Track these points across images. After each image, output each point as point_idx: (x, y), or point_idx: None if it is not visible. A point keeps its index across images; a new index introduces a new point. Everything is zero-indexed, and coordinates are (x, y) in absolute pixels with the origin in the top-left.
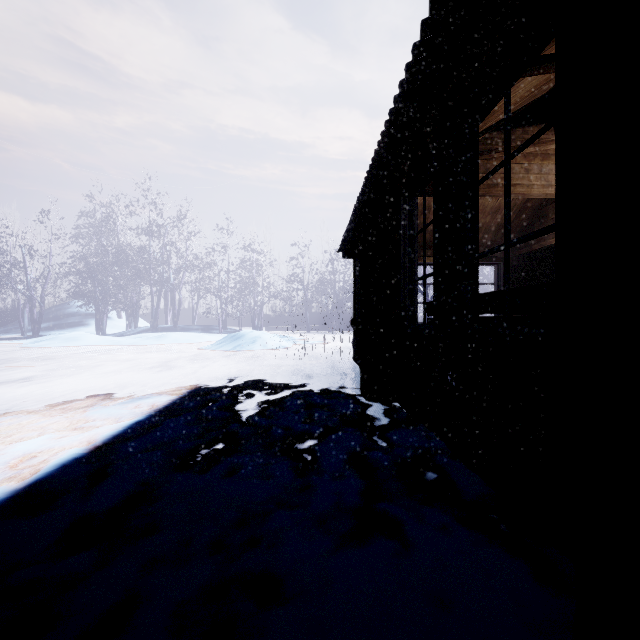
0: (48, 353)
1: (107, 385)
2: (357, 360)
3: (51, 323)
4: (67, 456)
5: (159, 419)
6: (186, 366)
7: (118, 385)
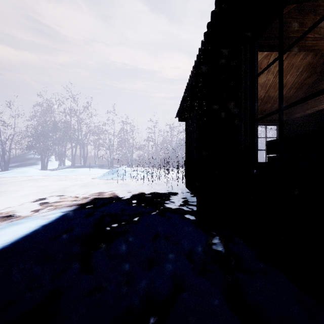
0: (1, 181)
1: (5, 208)
2: (188, 187)
3: (19, 163)
4: None
5: None
6: (76, 191)
7: (13, 208)
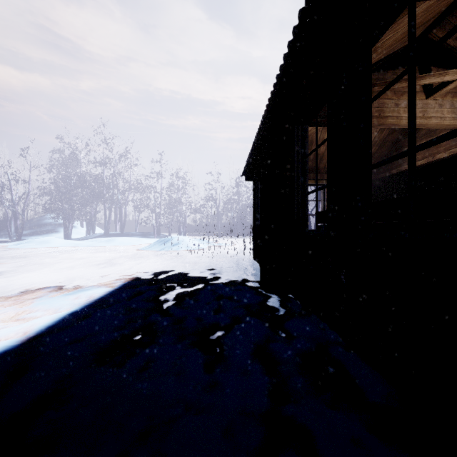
0: (23, 253)
1: (59, 279)
2: (256, 258)
3: (31, 230)
4: None
5: (92, 310)
6: (125, 263)
7: (68, 279)
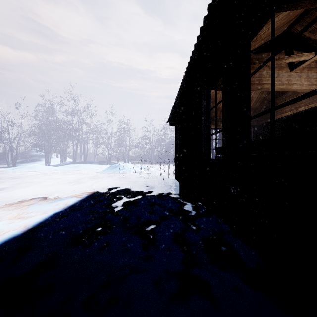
0: (18, 175)
1: (44, 192)
2: (177, 178)
3: (22, 160)
4: (9, 236)
5: (68, 212)
6: (88, 182)
7: (50, 192)
